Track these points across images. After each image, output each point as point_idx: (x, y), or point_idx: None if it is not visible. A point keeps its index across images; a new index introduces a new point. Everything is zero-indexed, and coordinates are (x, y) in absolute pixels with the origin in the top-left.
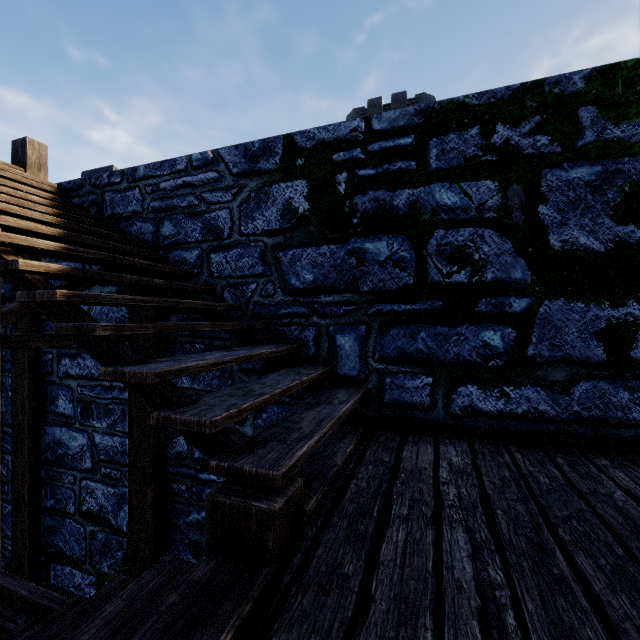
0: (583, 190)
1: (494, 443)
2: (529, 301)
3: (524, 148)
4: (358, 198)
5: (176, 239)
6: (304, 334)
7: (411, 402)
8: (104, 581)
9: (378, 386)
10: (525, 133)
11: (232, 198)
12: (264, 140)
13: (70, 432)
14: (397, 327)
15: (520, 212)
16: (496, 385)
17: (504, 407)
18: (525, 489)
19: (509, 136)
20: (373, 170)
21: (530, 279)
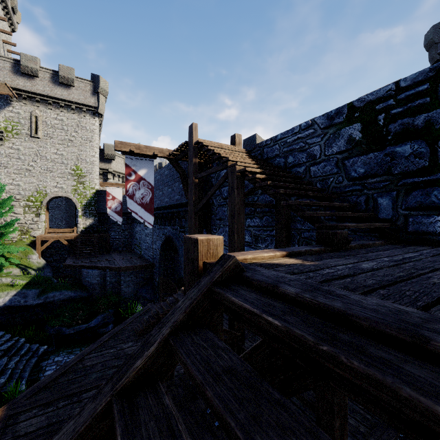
0: None
1: None
2: None
3: None
4: (391, 125)
5: (294, 163)
6: (359, 199)
7: (426, 231)
8: None
9: (404, 223)
10: None
11: (321, 140)
12: (337, 109)
13: (250, 249)
14: (417, 190)
15: None
16: None
17: None
18: None
19: None
20: (401, 109)
21: None
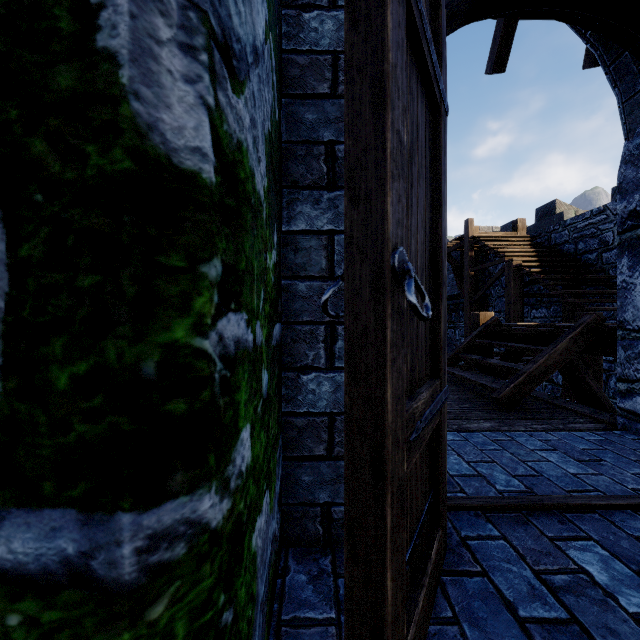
0: None
1: None
2: None
3: None
4: None
5: (585, 250)
6: None
7: None
8: None
9: None
10: None
11: (613, 226)
12: None
13: None
14: None
15: None
16: None
17: None
18: None
19: None
20: None
21: None
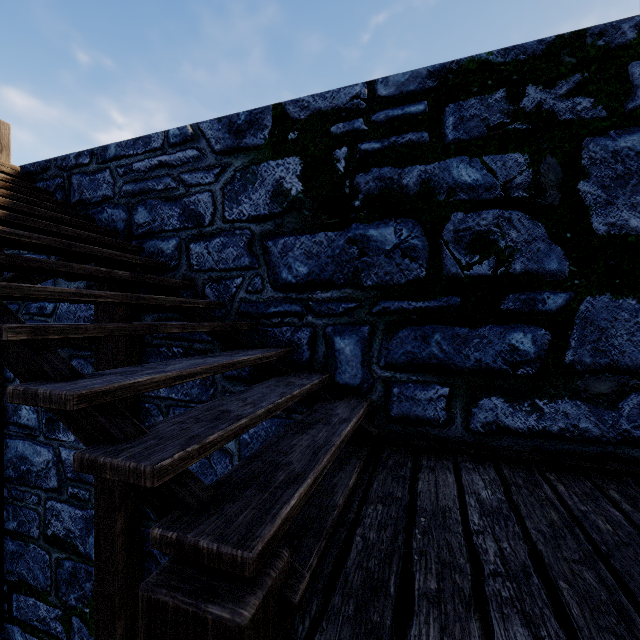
0: (634, 162)
1: (526, 469)
2: (567, 297)
3: (561, 113)
4: (360, 177)
5: (151, 227)
6: (297, 336)
7: (423, 417)
8: (71, 615)
9: (384, 397)
10: (562, 95)
11: (214, 179)
12: (251, 111)
13: (34, 446)
14: (406, 328)
15: (556, 190)
16: (526, 397)
17: (536, 424)
18: (585, 542)
19: (542, 99)
20: (378, 143)
21: (568, 270)
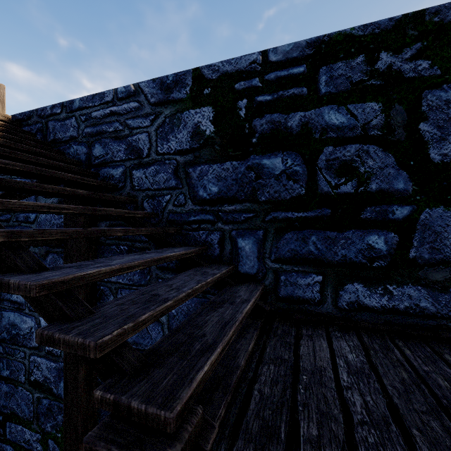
0: None
1: (381, 337)
2: (411, 209)
3: (406, 72)
4: (256, 121)
5: (105, 158)
6: (210, 238)
7: (303, 297)
8: (48, 439)
9: (274, 283)
10: (407, 59)
11: (150, 123)
12: (177, 74)
13: (21, 316)
14: (291, 232)
15: (402, 129)
16: (380, 283)
17: (387, 303)
18: (430, 396)
19: (392, 62)
20: (269, 96)
21: (411, 189)
